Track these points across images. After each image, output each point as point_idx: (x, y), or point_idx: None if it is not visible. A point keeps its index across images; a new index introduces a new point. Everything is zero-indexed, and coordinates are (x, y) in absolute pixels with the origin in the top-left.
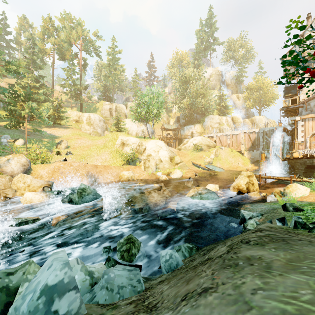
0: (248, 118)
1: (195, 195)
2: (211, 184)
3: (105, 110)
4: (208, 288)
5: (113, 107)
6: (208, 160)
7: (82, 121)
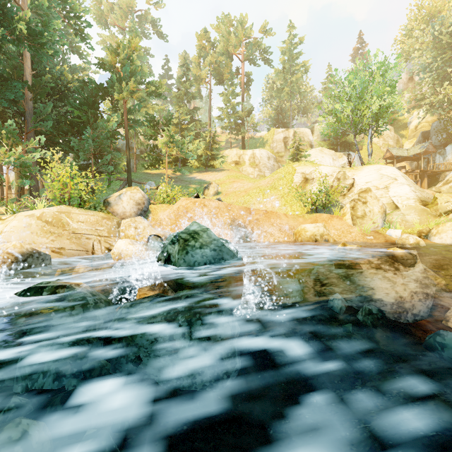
0: None
1: None
2: None
3: (276, 142)
4: None
5: (289, 135)
6: None
7: (244, 162)
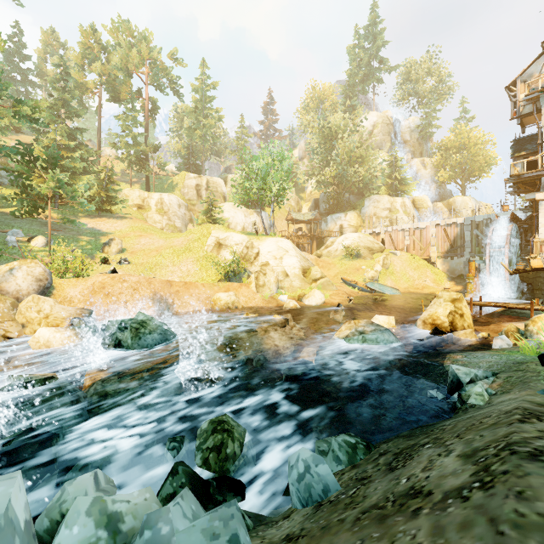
0: (441, 201)
1: (351, 335)
2: (381, 316)
3: (188, 188)
4: None
5: (202, 183)
6: (371, 275)
7: (150, 207)
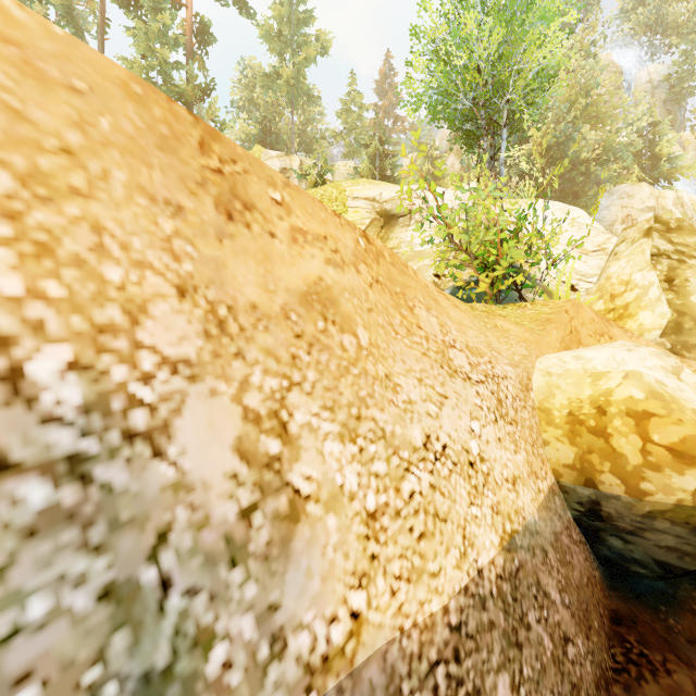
0: None
1: None
2: None
3: None
4: None
5: (293, 165)
6: None
7: None
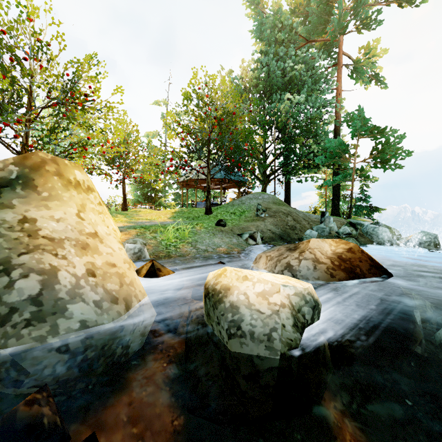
0: None
1: None
2: (259, 272)
3: None
4: (294, 212)
5: None
6: None
7: None
